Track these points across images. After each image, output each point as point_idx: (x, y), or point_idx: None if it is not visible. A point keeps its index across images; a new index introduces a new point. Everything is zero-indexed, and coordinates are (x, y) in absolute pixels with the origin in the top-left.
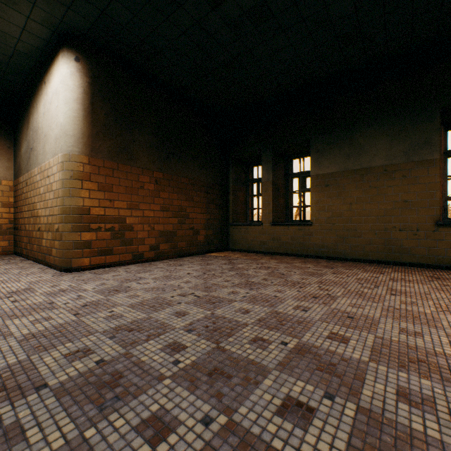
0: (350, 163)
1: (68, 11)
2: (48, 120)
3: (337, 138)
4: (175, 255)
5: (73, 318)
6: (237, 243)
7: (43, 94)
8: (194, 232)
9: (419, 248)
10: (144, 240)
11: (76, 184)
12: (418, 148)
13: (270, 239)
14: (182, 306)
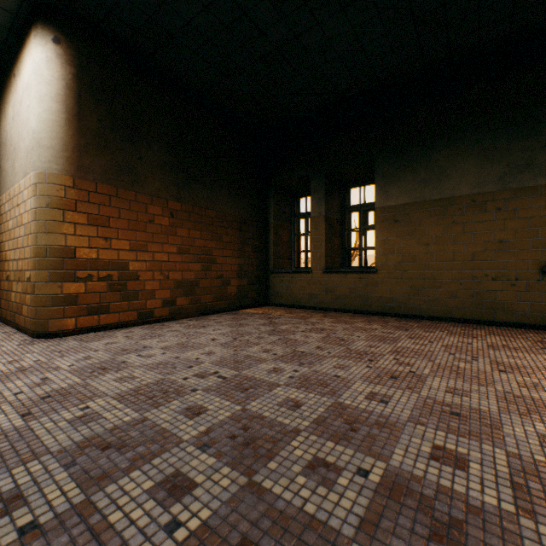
0: (427, 192)
1: None
2: (18, 127)
3: (410, 159)
4: (197, 312)
5: (18, 422)
6: (279, 296)
7: (12, 92)
8: (224, 282)
9: (519, 303)
10: (154, 293)
11: (55, 215)
12: (518, 171)
13: (323, 291)
14: (197, 395)
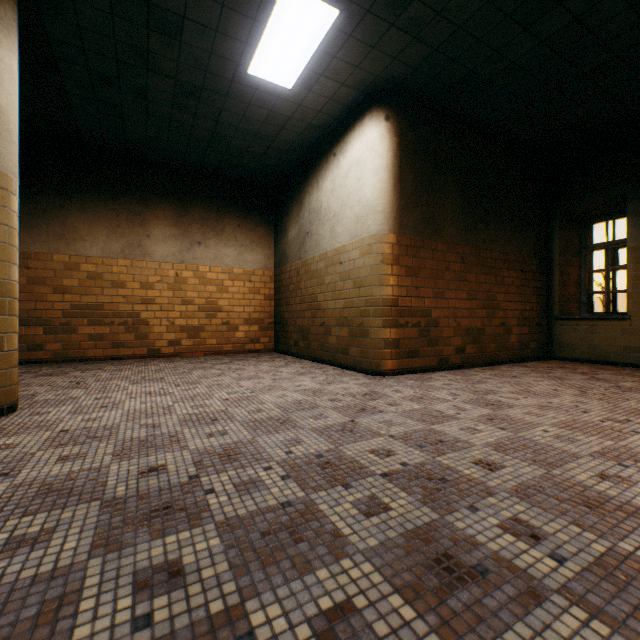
0: None
1: (390, 63)
2: (340, 198)
3: None
4: (481, 362)
5: (506, 432)
6: (569, 348)
7: (330, 169)
8: (505, 330)
9: None
10: (448, 340)
11: (385, 269)
12: None
13: None
14: None
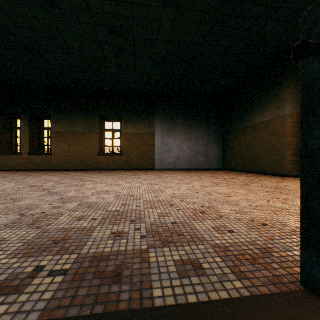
0: (70, 128)
1: None
2: None
3: (64, 116)
4: None
5: None
6: (3, 166)
7: None
8: None
9: (93, 163)
10: None
11: None
12: (93, 127)
13: (28, 163)
14: None
